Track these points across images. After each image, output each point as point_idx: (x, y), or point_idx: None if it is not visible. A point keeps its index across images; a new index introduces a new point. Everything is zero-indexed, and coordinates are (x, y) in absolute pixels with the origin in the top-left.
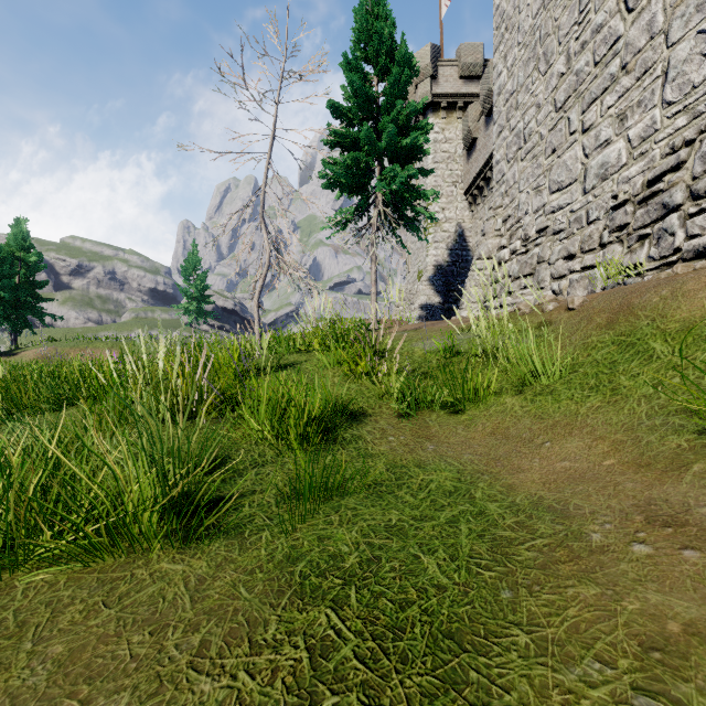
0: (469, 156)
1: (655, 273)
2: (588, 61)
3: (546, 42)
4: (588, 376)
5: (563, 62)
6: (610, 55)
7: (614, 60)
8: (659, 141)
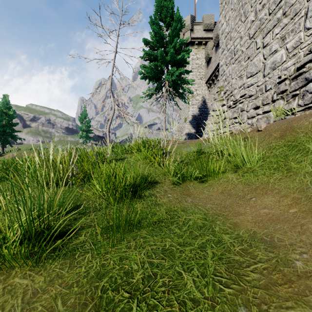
0: (208, 65)
1: (301, 112)
2: (266, 13)
3: (245, 7)
4: (272, 163)
5: (253, 15)
6: (277, 9)
7: (279, 11)
8: (302, 48)
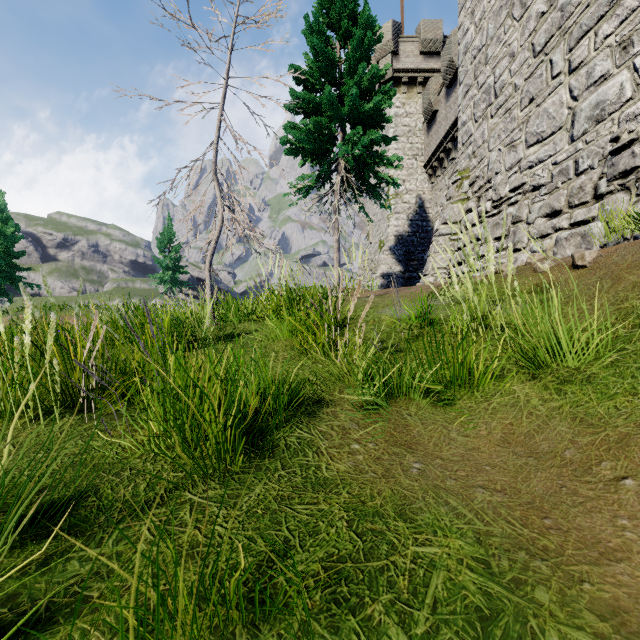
0: (429, 129)
1: None
2: None
3: None
4: None
5: None
6: None
7: None
8: None
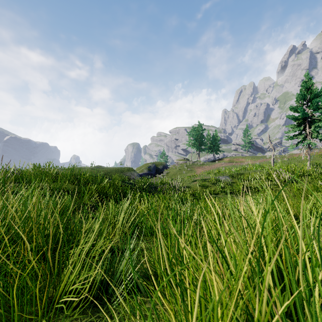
0: None
1: None
2: None
3: None
4: None
5: None
6: None
7: None
8: None
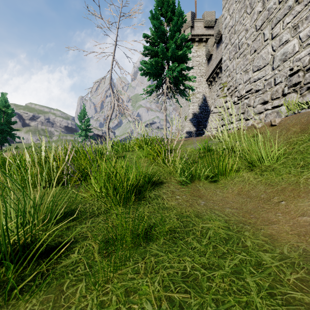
0: (208, 63)
1: None
2: (275, 2)
3: None
4: (297, 160)
5: (260, 5)
6: None
7: None
8: None
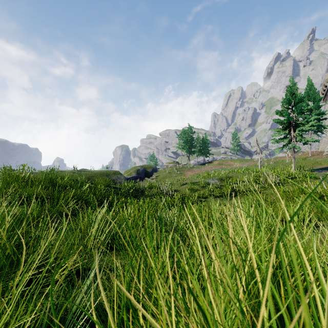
0: None
1: None
2: None
3: None
4: None
5: None
6: None
7: None
8: None
